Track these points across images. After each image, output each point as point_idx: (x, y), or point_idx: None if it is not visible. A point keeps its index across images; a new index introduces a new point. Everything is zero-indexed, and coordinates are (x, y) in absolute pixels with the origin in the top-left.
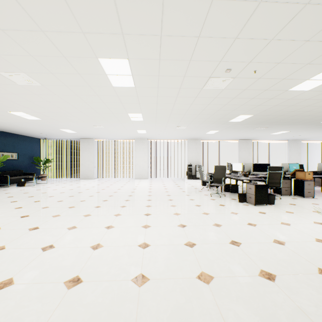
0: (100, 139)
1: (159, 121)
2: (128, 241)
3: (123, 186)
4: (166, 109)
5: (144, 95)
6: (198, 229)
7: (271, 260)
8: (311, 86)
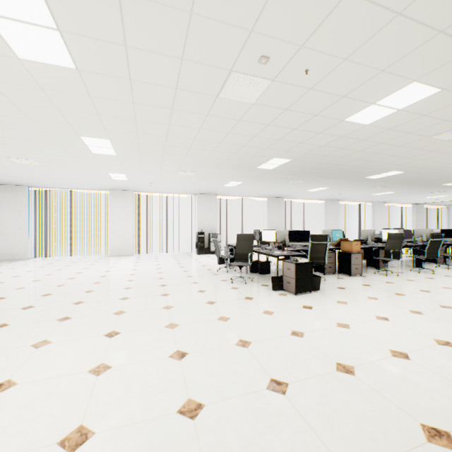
0: (41, 187)
1: (147, 159)
2: (35, 432)
3: (82, 273)
4: (155, 135)
5: (105, 96)
6: (209, 358)
7: (346, 422)
8: (373, 118)
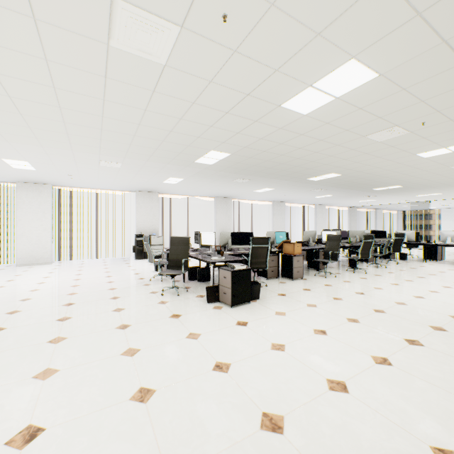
0: None
1: (48, 140)
2: None
3: None
4: (41, 103)
5: None
6: (76, 436)
7: None
8: (311, 106)
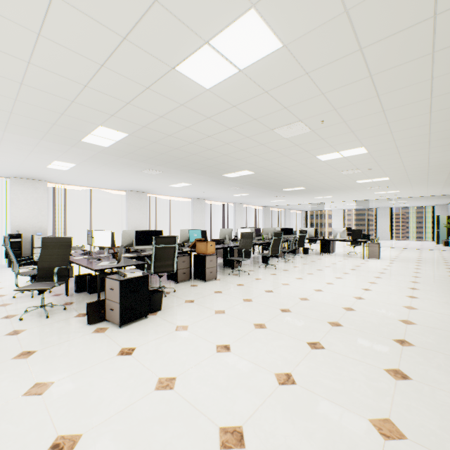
0: None
1: None
2: None
3: None
4: None
5: None
6: None
7: None
8: (213, 77)
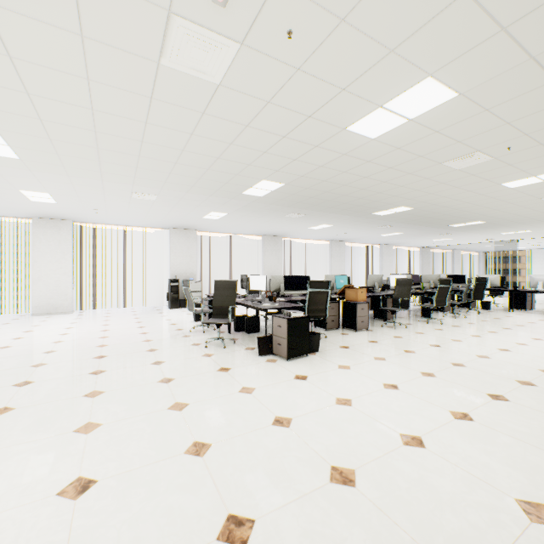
0: None
1: (76, 169)
2: None
3: None
4: (75, 126)
5: None
6: (132, 488)
7: None
8: (380, 129)
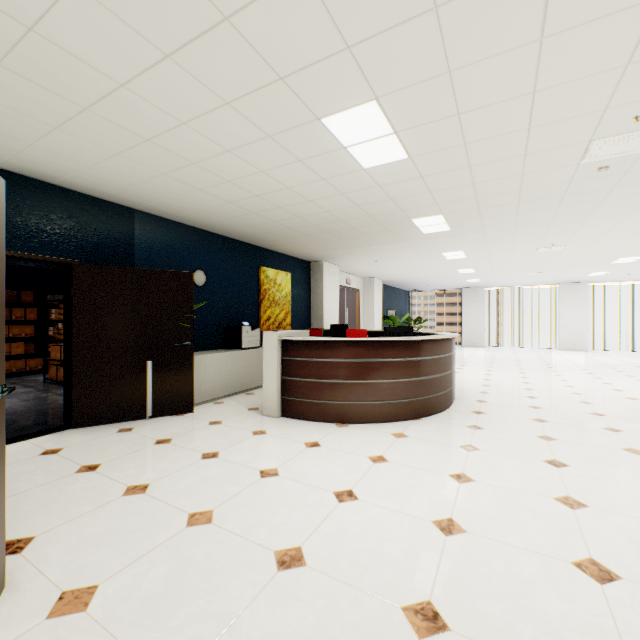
0: (493, 286)
1: None
2: None
3: (567, 358)
4: None
5: None
6: None
7: None
8: None
